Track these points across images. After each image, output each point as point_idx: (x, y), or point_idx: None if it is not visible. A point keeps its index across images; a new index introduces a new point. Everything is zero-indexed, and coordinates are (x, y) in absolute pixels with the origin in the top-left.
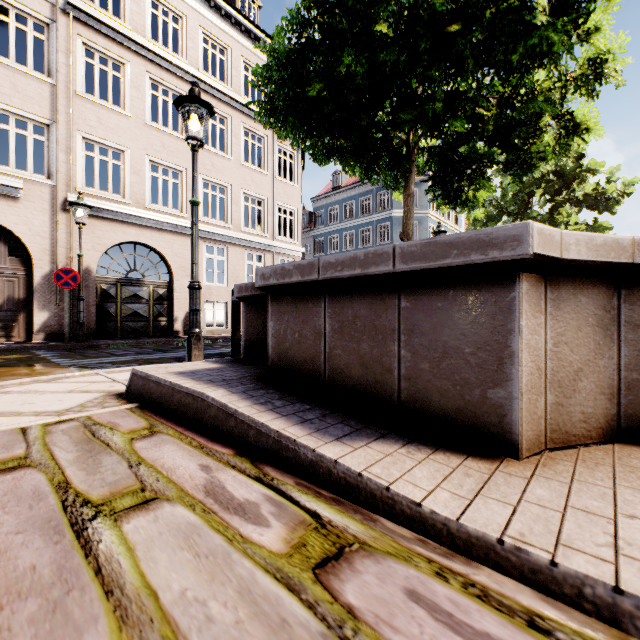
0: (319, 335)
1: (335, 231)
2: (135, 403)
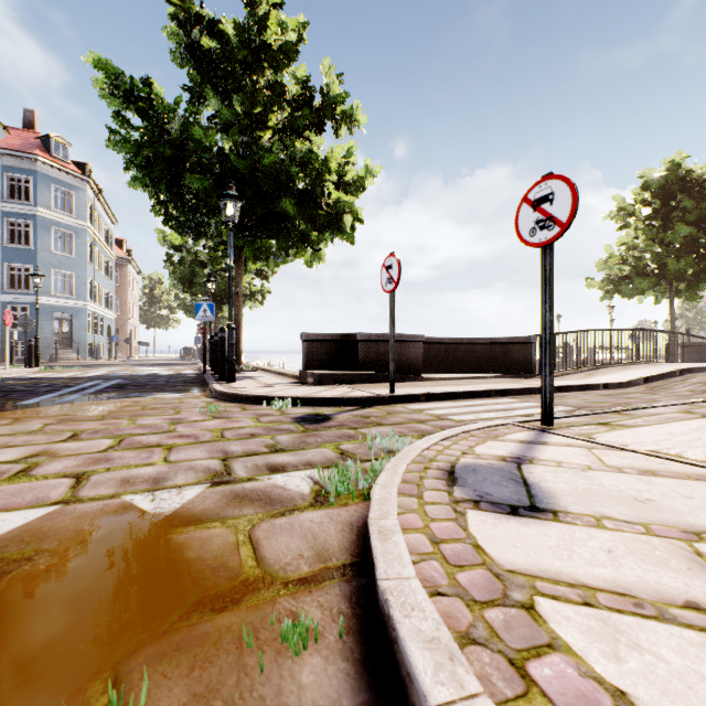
0: (381, 355)
1: None
2: (336, 384)
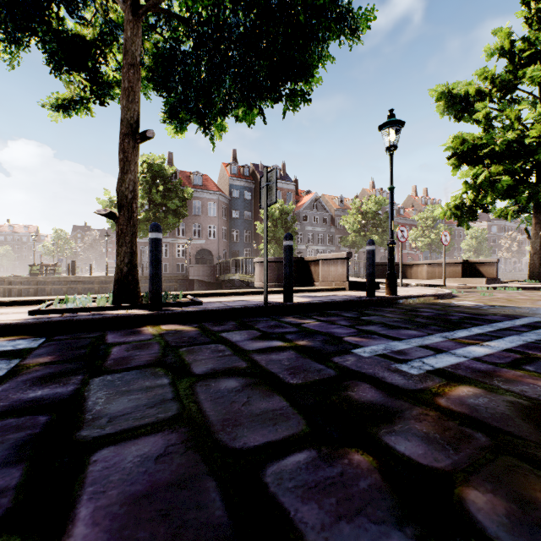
0: None
1: None
2: None
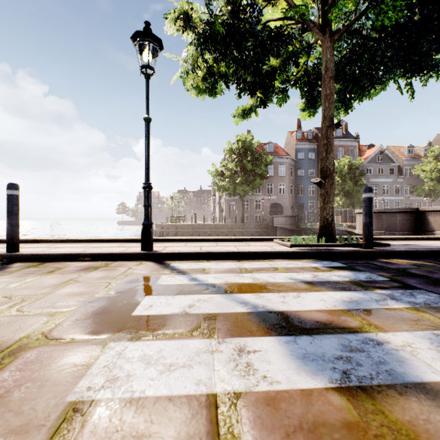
0: None
1: None
2: None
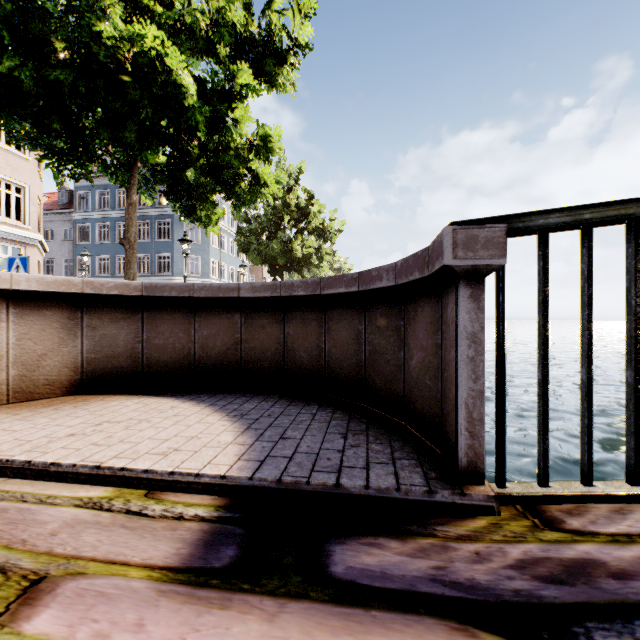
0: None
1: (106, 219)
2: None
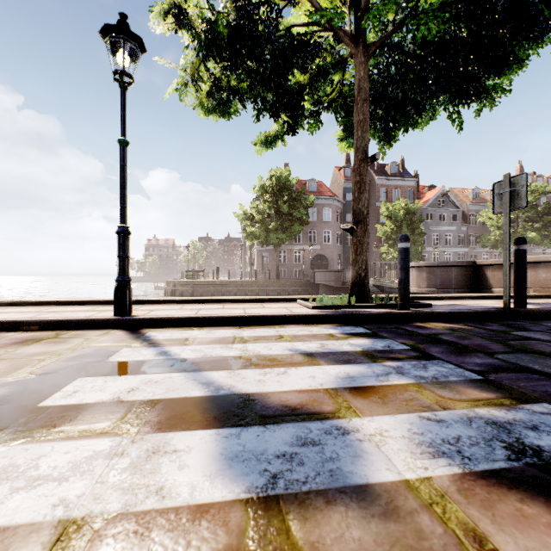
0: None
1: None
2: None
